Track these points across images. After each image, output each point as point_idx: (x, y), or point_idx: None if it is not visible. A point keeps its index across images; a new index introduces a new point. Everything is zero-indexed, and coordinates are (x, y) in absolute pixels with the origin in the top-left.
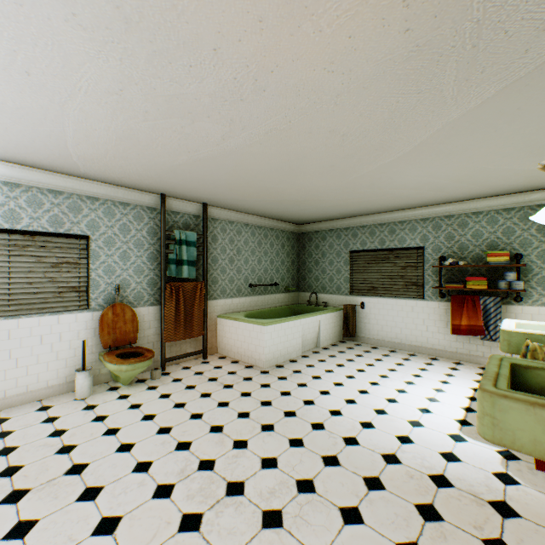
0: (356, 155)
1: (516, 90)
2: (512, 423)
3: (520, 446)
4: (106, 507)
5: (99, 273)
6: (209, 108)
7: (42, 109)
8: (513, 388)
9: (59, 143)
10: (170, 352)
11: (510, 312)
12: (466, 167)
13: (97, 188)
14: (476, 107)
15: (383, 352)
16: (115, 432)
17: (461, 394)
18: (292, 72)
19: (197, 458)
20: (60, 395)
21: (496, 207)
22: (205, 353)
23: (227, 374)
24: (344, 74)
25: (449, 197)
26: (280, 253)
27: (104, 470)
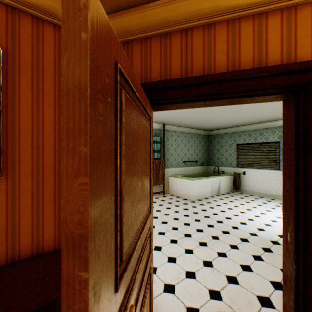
0: None
1: None
2: None
3: None
4: None
5: None
6: None
7: None
8: None
9: None
10: None
11: None
12: None
13: None
14: None
15: (255, 197)
16: None
17: None
18: None
19: (171, 226)
20: None
21: None
22: (164, 193)
23: (175, 201)
24: None
25: None
26: (198, 146)
27: None
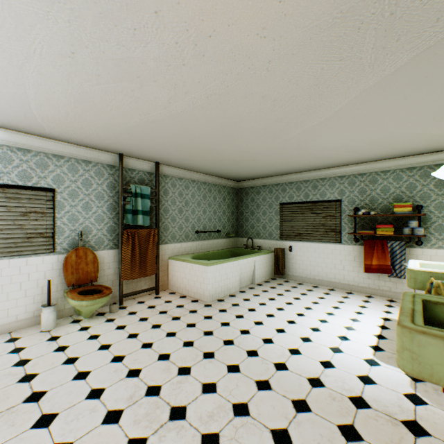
0: (285, 119)
1: (425, 59)
2: (430, 358)
3: (438, 379)
4: (58, 433)
5: (64, 221)
6: (155, 72)
7: (2, 71)
8: (424, 322)
9: (23, 105)
10: (127, 288)
11: (412, 254)
12: (378, 131)
13: (62, 147)
14: (390, 75)
15: (307, 288)
16: (74, 361)
17: (374, 323)
18: (228, 37)
19: (146, 384)
20: (28, 328)
21: (401, 166)
22: (158, 290)
23: (176, 307)
24: (275, 40)
25: (362, 157)
26: (222, 205)
27: (60, 397)
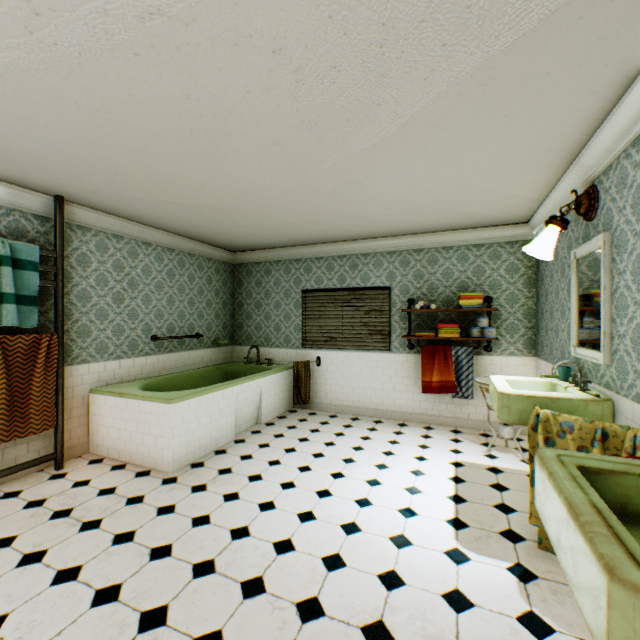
0: (317, 126)
1: (563, 27)
2: None
3: None
4: None
5: None
6: None
7: None
8: None
9: None
10: None
11: (481, 364)
12: (452, 178)
13: None
14: (502, 53)
15: (345, 422)
16: None
17: (444, 475)
18: None
19: None
20: None
21: (467, 242)
22: (60, 459)
23: (97, 496)
24: None
25: (421, 225)
26: (206, 290)
27: None
